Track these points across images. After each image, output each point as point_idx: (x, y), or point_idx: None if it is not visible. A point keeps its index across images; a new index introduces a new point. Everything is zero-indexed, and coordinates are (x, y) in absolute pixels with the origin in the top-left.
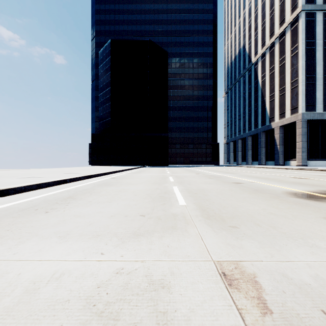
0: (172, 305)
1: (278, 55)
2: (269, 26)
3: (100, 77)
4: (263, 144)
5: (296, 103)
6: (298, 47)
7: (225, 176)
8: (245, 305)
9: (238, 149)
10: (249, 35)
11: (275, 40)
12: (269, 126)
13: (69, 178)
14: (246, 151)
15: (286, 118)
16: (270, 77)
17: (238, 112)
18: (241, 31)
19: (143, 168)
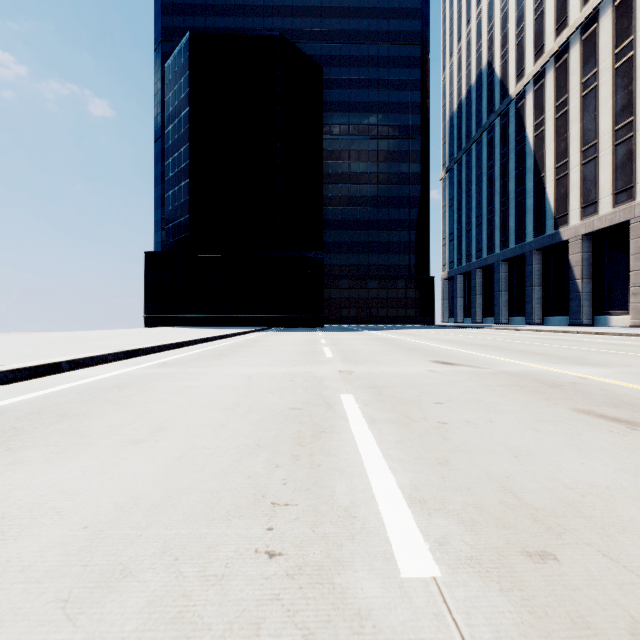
0: None
1: (580, 71)
2: (554, 7)
3: (167, 122)
4: (538, 278)
5: (630, 178)
6: (634, 43)
7: (631, 389)
8: None
9: (476, 290)
10: (503, 38)
11: (571, 37)
12: (554, 235)
13: None
14: (496, 294)
15: (599, 216)
16: (556, 124)
17: (475, 209)
18: (482, 32)
19: (259, 335)
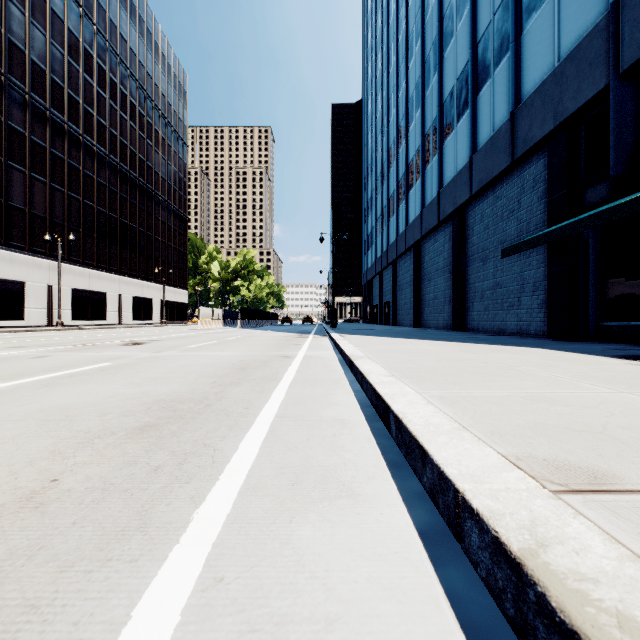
0: (180, 351)
1: None
2: None
3: None
4: None
5: None
6: None
7: None
8: (164, 351)
9: None
10: None
11: None
12: None
13: (403, 412)
14: None
15: None
16: None
17: None
18: None
19: None
